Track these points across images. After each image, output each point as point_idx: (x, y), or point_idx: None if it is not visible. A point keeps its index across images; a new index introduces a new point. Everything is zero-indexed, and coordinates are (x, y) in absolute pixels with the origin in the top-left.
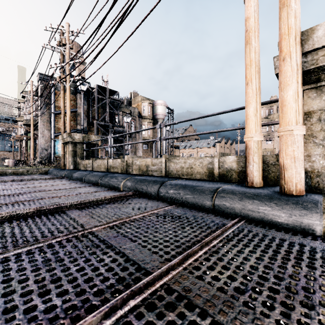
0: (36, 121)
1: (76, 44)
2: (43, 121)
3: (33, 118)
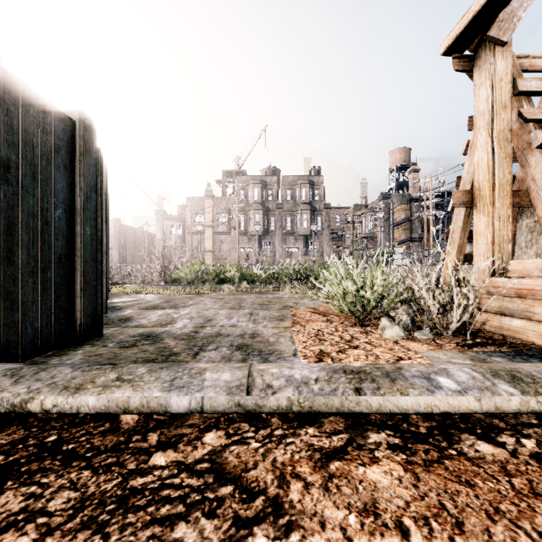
0: (375, 234)
1: (406, 149)
2: (384, 234)
3: (370, 231)
